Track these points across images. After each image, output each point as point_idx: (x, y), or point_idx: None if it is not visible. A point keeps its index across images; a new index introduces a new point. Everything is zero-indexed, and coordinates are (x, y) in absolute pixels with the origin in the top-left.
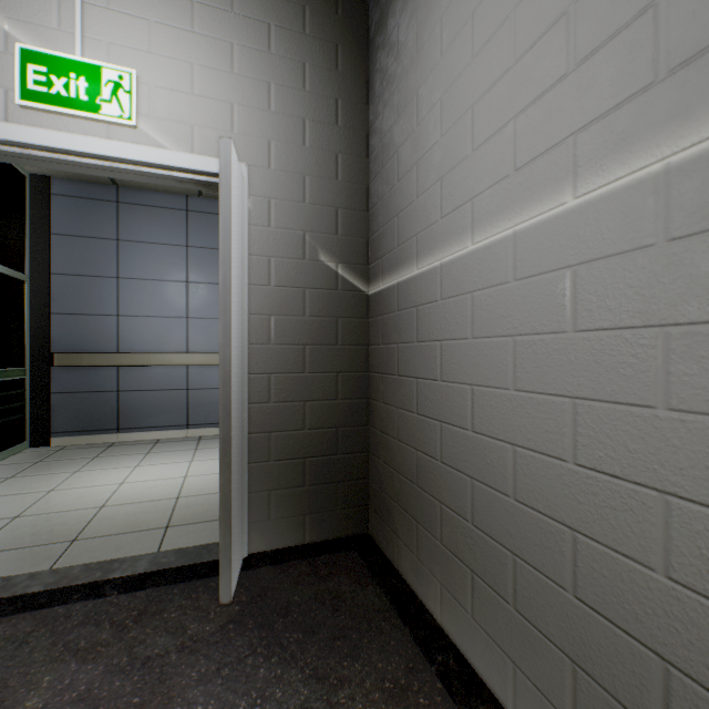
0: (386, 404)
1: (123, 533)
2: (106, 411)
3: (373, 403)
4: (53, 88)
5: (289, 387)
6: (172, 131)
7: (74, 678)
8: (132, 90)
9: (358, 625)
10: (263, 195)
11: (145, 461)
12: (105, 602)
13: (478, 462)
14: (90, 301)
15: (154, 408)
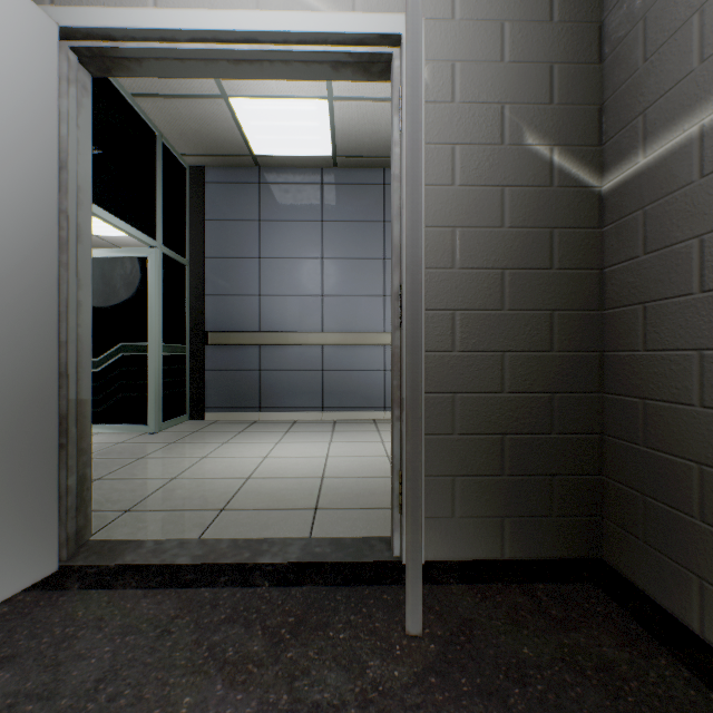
0: (656, 351)
1: (269, 509)
2: (250, 389)
3: (616, 356)
4: None
5: (480, 329)
6: None
7: (219, 712)
8: None
9: None
10: (443, 58)
11: (285, 438)
12: (255, 594)
13: None
14: (236, 282)
15: (291, 388)
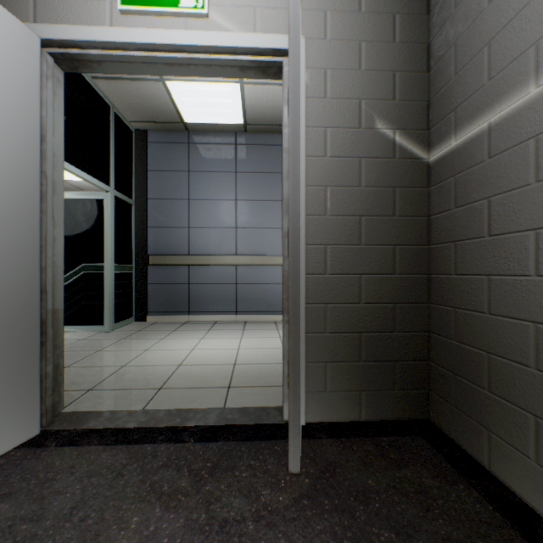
0: (462, 275)
1: (195, 387)
2: (181, 298)
3: (438, 278)
4: None
5: (344, 259)
6: (237, 16)
7: (158, 526)
8: None
9: (468, 540)
10: (318, 67)
11: (208, 335)
12: (183, 447)
13: None
14: (171, 218)
15: (213, 297)
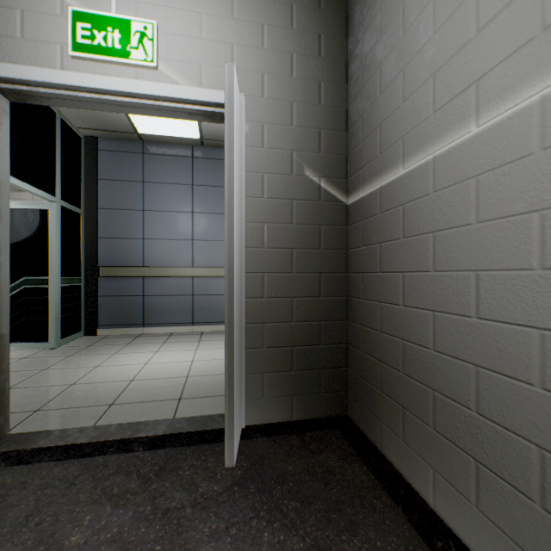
0: (366, 300)
1: (147, 401)
2: (135, 310)
3: (353, 300)
4: (95, 40)
5: (279, 284)
6: (184, 70)
7: (109, 520)
8: (154, 38)
9: (350, 500)
10: (257, 120)
11: (163, 348)
12: (133, 456)
13: (485, 349)
14: (124, 228)
15: (169, 309)
